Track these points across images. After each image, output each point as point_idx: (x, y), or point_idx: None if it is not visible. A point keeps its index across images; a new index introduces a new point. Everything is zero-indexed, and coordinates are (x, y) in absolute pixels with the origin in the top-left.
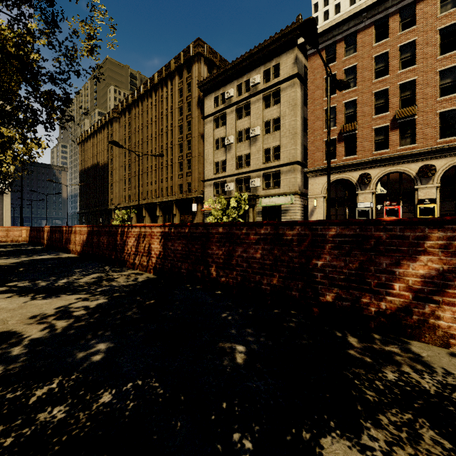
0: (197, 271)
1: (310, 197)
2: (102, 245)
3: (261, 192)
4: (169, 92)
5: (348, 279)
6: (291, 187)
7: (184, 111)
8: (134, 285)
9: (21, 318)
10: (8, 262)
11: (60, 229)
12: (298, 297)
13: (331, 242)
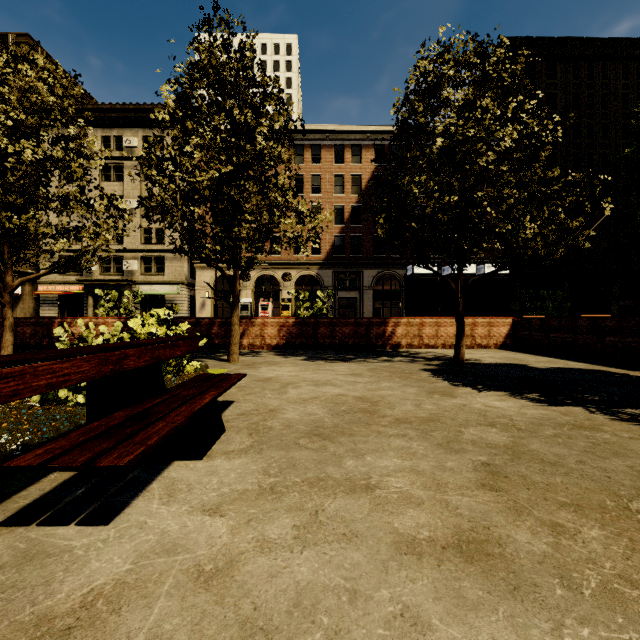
0: None
1: (198, 288)
2: (21, 335)
3: (139, 278)
4: None
5: (222, 335)
6: (178, 276)
7: None
8: None
9: None
10: None
11: None
12: (206, 344)
13: (218, 324)
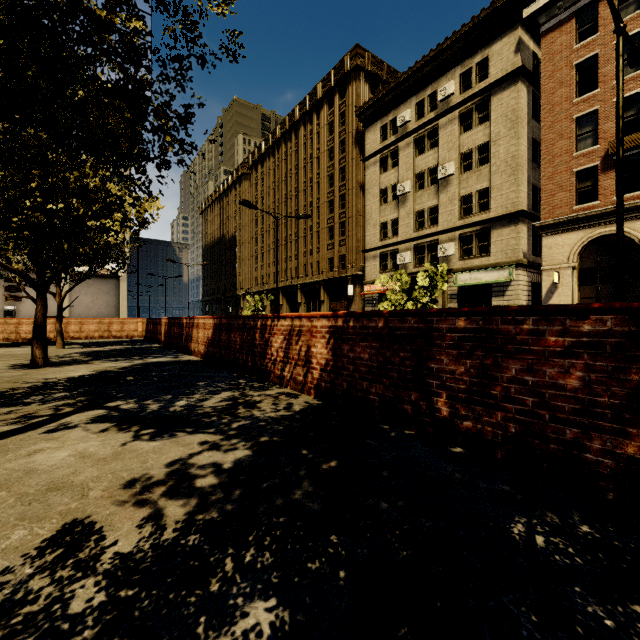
0: (402, 400)
1: (545, 268)
2: (233, 345)
3: (455, 264)
4: (314, 130)
5: None
6: (510, 254)
7: (335, 154)
8: (289, 419)
9: (110, 485)
10: (116, 366)
11: (180, 322)
12: None
13: None
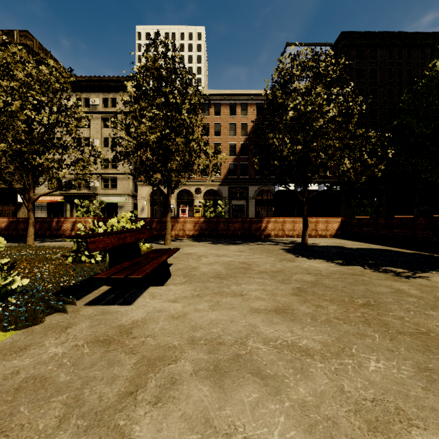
0: None
1: (139, 198)
2: None
3: (100, 191)
4: None
5: (159, 229)
6: (126, 190)
7: None
8: None
9: None
10: None
11: None
12: None
13: (156, 222)
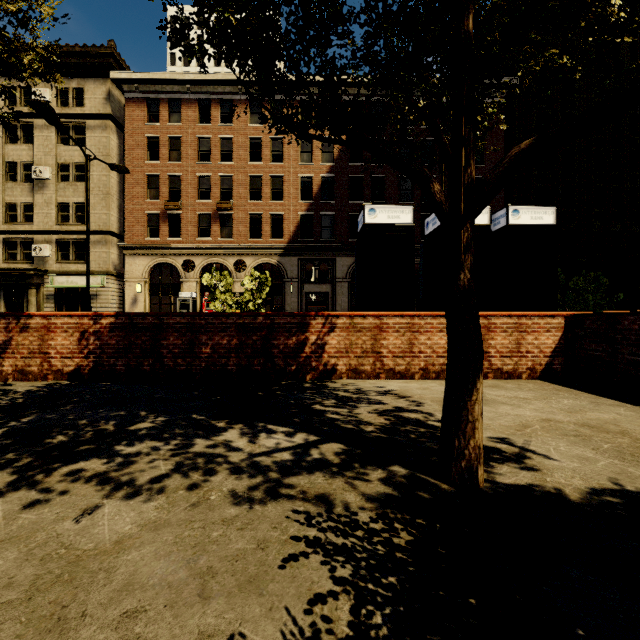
0: None
1: (128, 280)
2: None
3: (53, 266)
4: None
5: None
6: (102, 265)
7: None
8: None
9: None
10: None
11: None
12: None
13: None
